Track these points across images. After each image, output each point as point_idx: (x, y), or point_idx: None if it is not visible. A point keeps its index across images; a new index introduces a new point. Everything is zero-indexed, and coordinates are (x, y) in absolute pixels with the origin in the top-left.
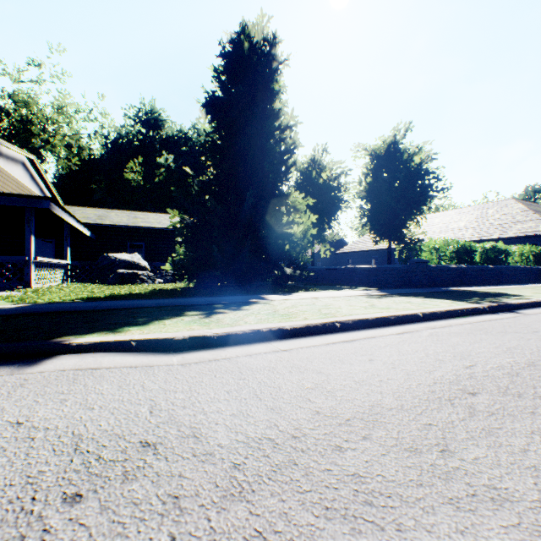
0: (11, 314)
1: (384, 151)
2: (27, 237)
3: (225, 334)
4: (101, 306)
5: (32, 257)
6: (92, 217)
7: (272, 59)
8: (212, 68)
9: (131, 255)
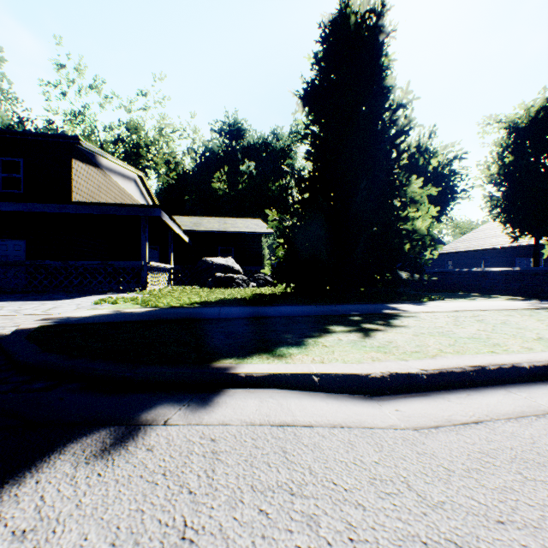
0: (146, 321)
1: (529, 120)
2: (143, 244)
3: (436, 371)
4: (224, 313)
5: (146, 262)
6: (189, 225)
7: (378, 32)
8: (309, 56)
9: (225, 259)
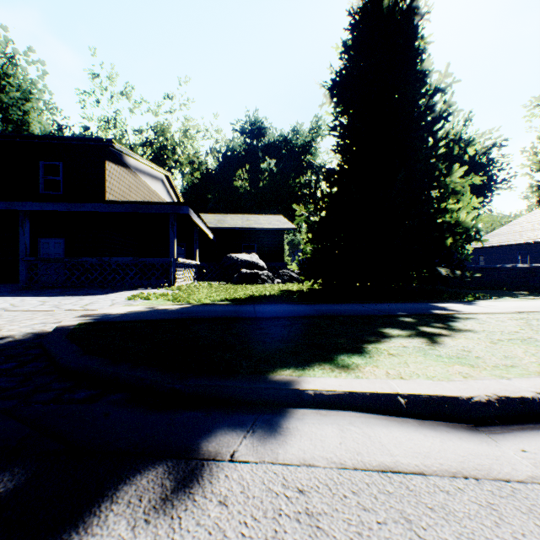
0: (182, 319)
1: None
2: (171, 241)
3: None
4: (259, 312)
5: (175, 258)
6: (213, 222)
7: (412, 14)
8: (337, 45)
9: (250, 255)
